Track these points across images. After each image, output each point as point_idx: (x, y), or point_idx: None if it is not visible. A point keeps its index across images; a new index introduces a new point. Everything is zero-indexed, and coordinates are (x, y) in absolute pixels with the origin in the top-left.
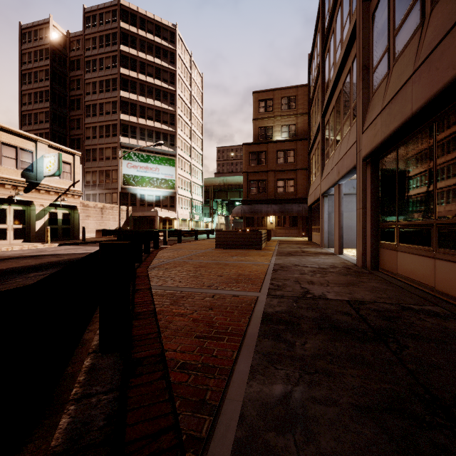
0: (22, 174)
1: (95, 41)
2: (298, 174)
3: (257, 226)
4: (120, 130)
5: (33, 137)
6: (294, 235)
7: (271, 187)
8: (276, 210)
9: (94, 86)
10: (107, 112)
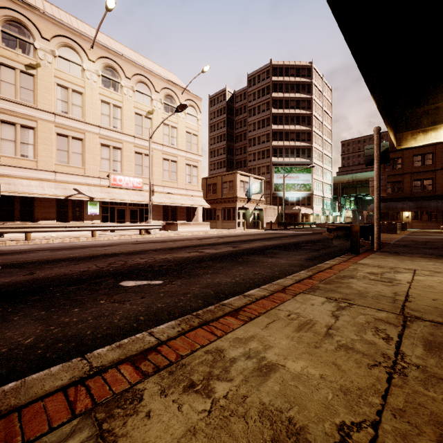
0: (245, 195)
1: (254, 95)
2: (437, 174)
3: (392, 220)
4: (272, 153)
5: (249, 175)
6: (433, 227)
7: (406, 187)
8: (411, 206)
9: (254, 125)
10: (263, 142)
